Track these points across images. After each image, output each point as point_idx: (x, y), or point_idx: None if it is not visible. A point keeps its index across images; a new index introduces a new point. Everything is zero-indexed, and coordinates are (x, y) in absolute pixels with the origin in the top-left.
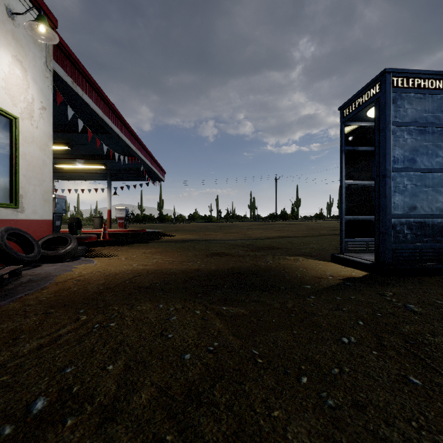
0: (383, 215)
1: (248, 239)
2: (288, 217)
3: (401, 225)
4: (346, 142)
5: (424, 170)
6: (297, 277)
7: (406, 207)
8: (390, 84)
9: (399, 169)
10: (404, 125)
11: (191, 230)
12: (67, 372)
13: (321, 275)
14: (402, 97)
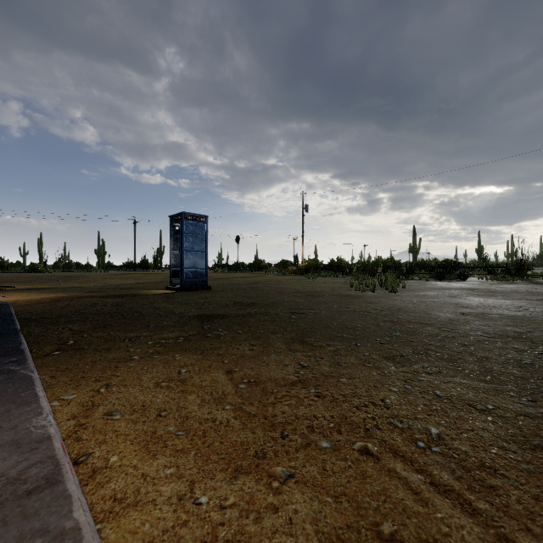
0: (182, 268)
1: (110, 285)
2: (149, 266)
3: (188, 272)
4: (173, 233)
5: (197, 251)
6: (147, 294)
7: (190, 265)
8: (184, 218)
9: (187, 250)
10: (189, 234)
11: (25, 282)
12: (88, 303)
13: (157, 293)
14: (189, 223)
